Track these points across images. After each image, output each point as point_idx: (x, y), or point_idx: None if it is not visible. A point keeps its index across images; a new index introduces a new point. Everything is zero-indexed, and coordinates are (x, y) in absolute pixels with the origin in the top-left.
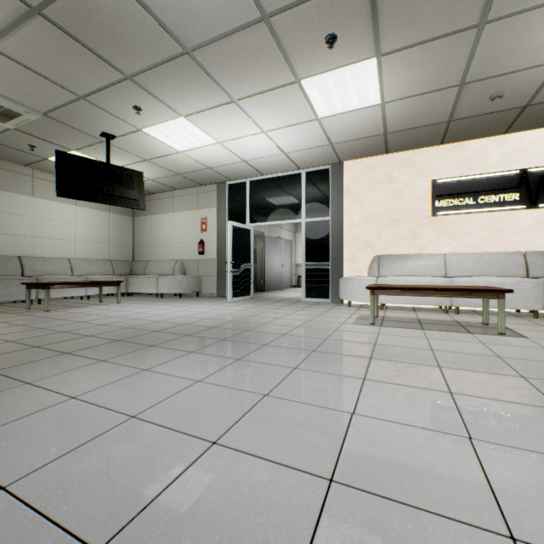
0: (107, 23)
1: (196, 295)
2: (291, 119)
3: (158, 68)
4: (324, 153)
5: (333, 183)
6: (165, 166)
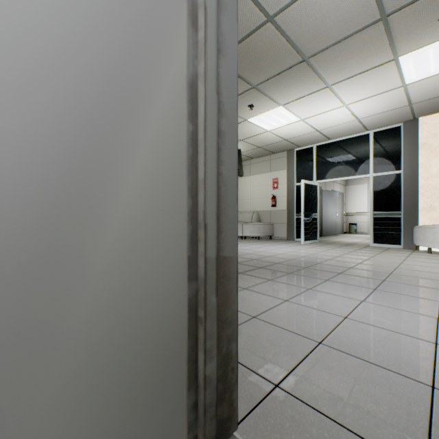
0: (255, 55)
1: (269, 238)
2: (376, 90)
3: (277, 76)
4: (398, 113)
5: (405, 139)
6: (252, 142)
